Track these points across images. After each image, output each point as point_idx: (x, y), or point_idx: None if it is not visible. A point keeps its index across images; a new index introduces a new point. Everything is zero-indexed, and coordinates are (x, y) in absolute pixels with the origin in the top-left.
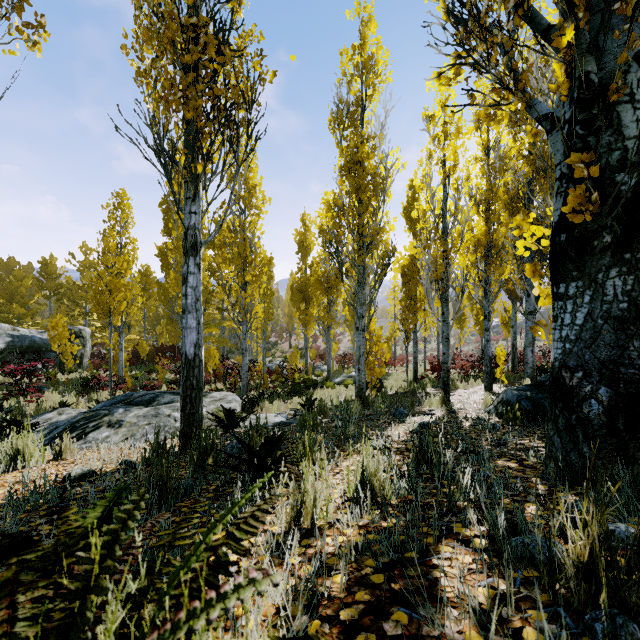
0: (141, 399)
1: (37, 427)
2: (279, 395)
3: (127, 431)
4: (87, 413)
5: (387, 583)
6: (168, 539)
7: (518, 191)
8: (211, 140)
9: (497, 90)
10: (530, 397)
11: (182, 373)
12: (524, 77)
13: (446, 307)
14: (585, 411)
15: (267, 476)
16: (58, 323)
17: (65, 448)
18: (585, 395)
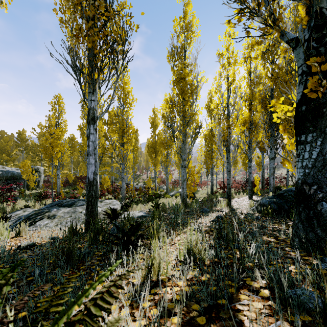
0: (67, 203)
1: (10, 218)
2: (141, 201)
3: (58, 220)
4: (37, 211)
5: (208, 324)
6: (45, 306)
7: (266, 95)
8: (102, 60)
9: (262, 28)
10: (276, 202)
11: (86, 188)
12: (280, 17)
13: (229, 155)
14: (319, 209)
15: (115, 264)
16: (25, 164)
17: (22, 230)
18: (319, 199)
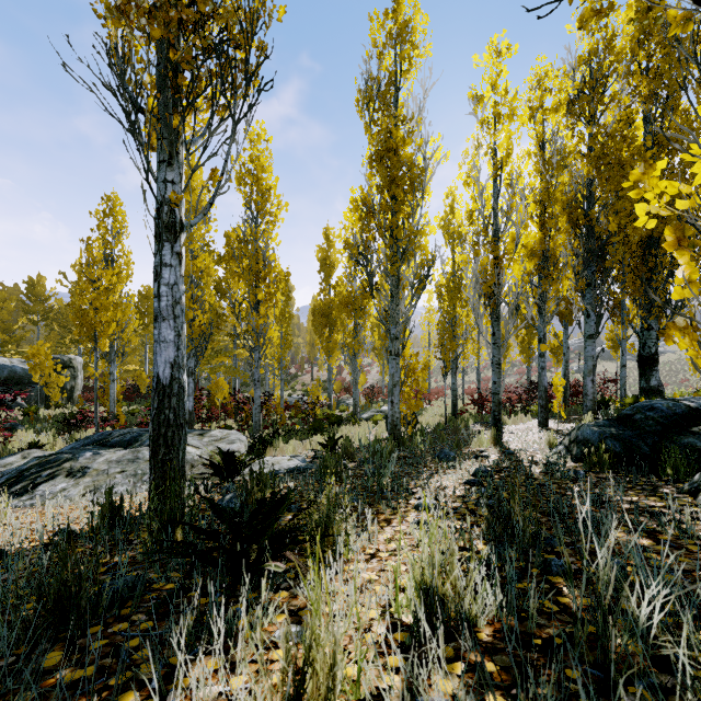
0: (120, 439)
1: None
2: (298, 433)
3: (91, 482)
4: (43, 458)
5: None
6: None
7: (576, 194)
8: (192, 77)
9: None
10: (617, 435)
11: (154, 404)
12: None
13: (497, 326)
14: None
15: None
16: (40, 350)
17: None
18: None
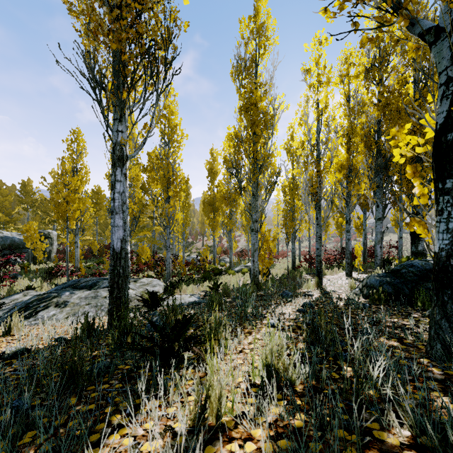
0: (85, 284)
1: (2, 306)
2: (194, 280)
3: (70, 310)
4: (40, 295)
5: None
6: None
7: (370, 129)
8: (134, 70)
9: (378, 18)
10: (390, 282)
11: (111, 263)
12: None
13: (319, 214)
14: None
15: None
16: (30, 227)
17: (13, 326)
18: None
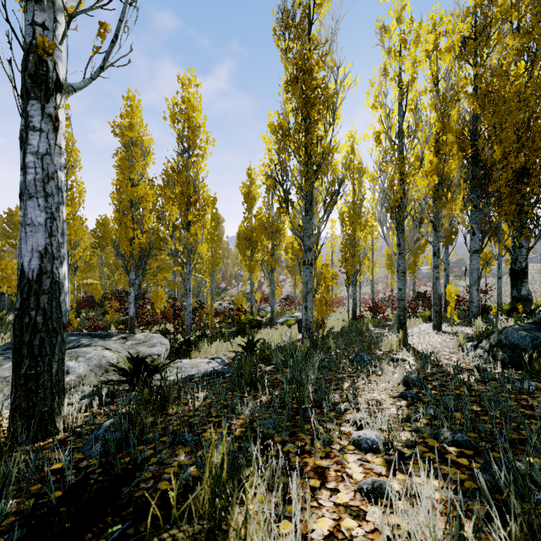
0: None
1: None
2: (224, 335)
3: None
4: None
5: None
6: None
7: (464, 128)
8: None
9: None
10: None
11: (17, 303)
12: None
13: (402, 238)
14: None
15: None
16: (7, 265)
17: None
18: None
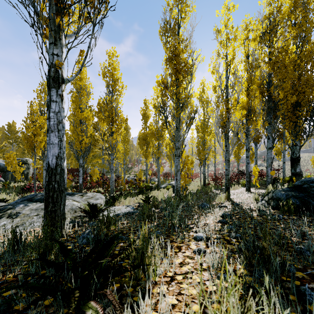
0: (40, 197)
1: None
2: (131, 194)
3: (20, 220)
4: None
5: None
6: None
7: (263, 81)
8: None
9: None
10: (295, 195)
11: (46, 179)
12: None
13: (228, 142)
14: None
15: None
16: (10, 155)
17: None
18: None
